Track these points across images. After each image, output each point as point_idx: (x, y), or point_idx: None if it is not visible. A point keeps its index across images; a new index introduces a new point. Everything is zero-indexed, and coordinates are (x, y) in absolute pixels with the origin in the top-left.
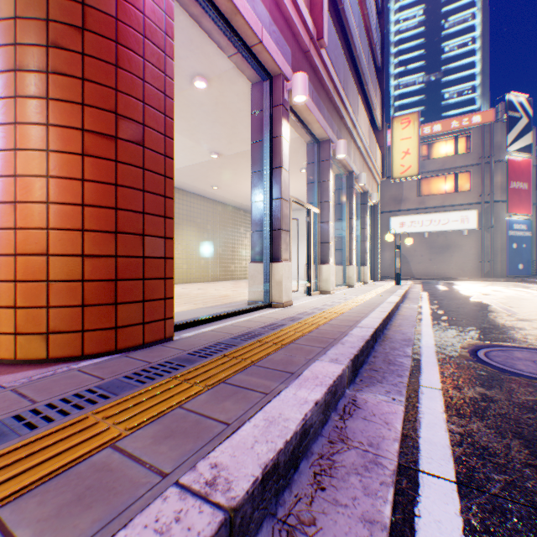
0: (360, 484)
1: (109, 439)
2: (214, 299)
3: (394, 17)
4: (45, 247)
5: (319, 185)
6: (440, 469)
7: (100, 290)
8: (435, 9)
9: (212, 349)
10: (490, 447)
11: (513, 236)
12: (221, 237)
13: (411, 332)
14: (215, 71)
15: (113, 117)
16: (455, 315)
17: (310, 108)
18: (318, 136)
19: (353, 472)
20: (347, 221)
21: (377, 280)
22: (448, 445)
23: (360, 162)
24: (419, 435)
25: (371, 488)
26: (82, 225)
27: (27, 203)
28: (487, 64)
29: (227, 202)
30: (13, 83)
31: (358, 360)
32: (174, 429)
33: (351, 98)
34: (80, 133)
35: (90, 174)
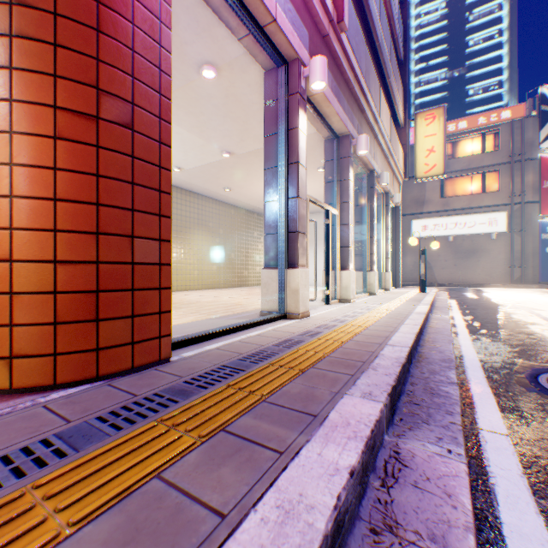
0: None
1: (35, 547)
2: (224, 308)
3: (415, 11)
4: (8, 251)
5: (338, 185)
6: None
7: (77, 304)
8: (459, 1)
9: (215, 375)
10: None
11: (546, 239)
12: (233, 241)
13: (449, 350)
14: (224, 58)
15: (94, 93)
16: (495, 329)
17: (329, 99)
18: (337, 131)
19: None
20: (368, 224)
21: (398, 287)
22: None
23: (381, 160)
24: (499, 520)
25: None
26: (54, 224)
27: None
28: (515, 57)
29: (240, 205)
30: None
31: (395, 391)
32: (140, 524)
33: (372, 90)
34: (52, 111)
35: (64, 162)
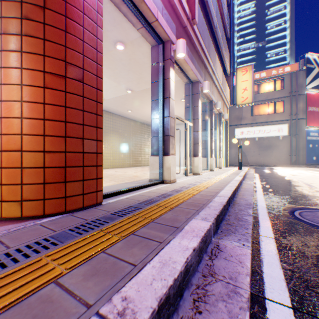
0: (225, 309)
1: (53, 276)
2: (128, 178)
3: (237, 8)
4: (20, 146)
5: (192, 109)
6: (279, 297)
7: (55, 173)
8: (262, 3)
9: (126, 211)
10: (312, 281)
11: (309, 139)
12: (133, 140)
13: (251, 199)
14: (129, 39)
15: (63, 64)
16: (277, 188)
17: (187, 61)
18: (192, 79)
19: (220, 299)
20: (209, 131)
21: (227, 166)
22: (283, 278)
23: (217, 95)
24: (262, 271)
25: (233, 312)
26: (44, 132)
27: (8, 118)
28: (293, 36)
29: (137, 120)
30: (0, 42)
31: (219, 218)
32: (98, 268)
33: (211, 56)
34: (42, 74)
35: (48, 100)
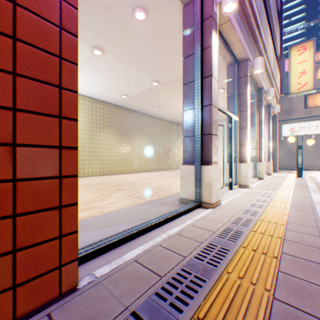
0: None
1: None
2: (152, 191)
3: None
4: None
5: (238, 98)
6: None
7: None
8: None
9: None
10: None
11: None
12: (160, 141)
13: None
14: None
15: None
16: None
17: (234, 27)
18: (237, 56)
19: None
20: (257, 127)
21: (276, 171)
22: None
23: (266, 81)
24: None
25: None
26: None
27: None
28: None
29: (165, 118)
30: None
31: None
32: None
33: (263, 26)
34: None
35: None
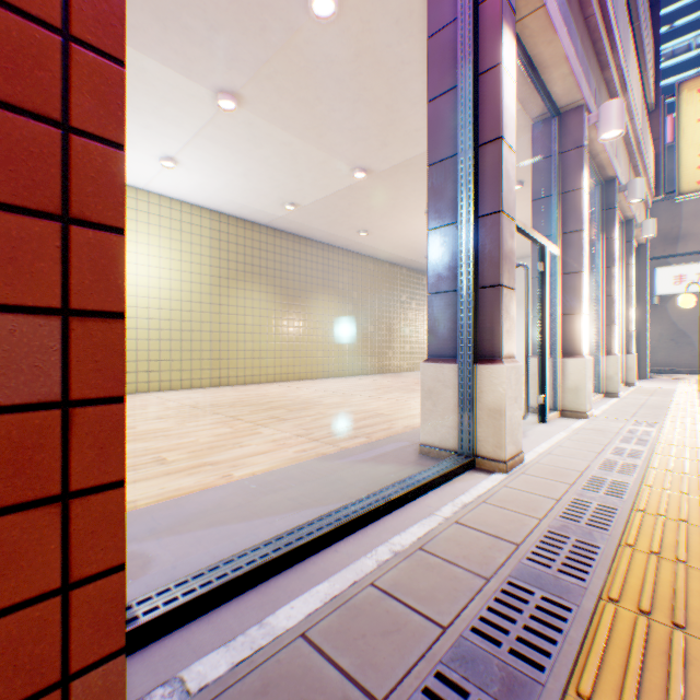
0: None
1: None
2: (353, 423)
3: None
4: None
5: (558, 200)
6: None
7: None
8: None
9: None
10: None
11: None
12: (372, 308)
13: None
14: None
15: None
16: None
17: (554, 24)
18: (559, 99)
19: None
20: (602, 273)
21: (644, 378)
22: None
23: (624, 162)
24: None
25: None
26: None
27: None
28: None
29: (382, 257)
30: None
31: None
32: None
33: (620, 28)
34: None
35: None
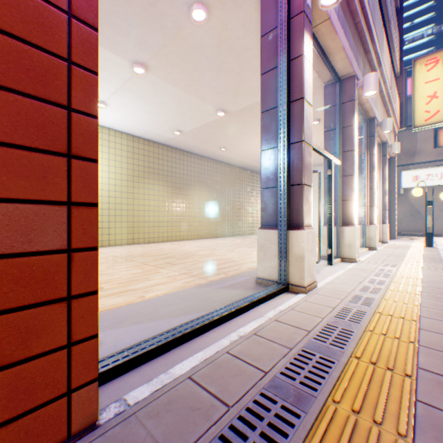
0: None
1: None
2: (216, 266)
3: None
4: None
5: (340, 132)
6: None
7: None
8: None
9: None
10: None
11: None
12: (228, 196)
13: None
14: None
15: None
16: None
17: (336, 29)
18: (340, 72)
19: None
20: (367, 175)
21: (393, 238)
22: None
23: (380, 108)
24: None
25: None
26: None
27: None
28: None
29: (234, 163)
30: None
31: None
32: None
33: (376, 29)
34: None
35: None
